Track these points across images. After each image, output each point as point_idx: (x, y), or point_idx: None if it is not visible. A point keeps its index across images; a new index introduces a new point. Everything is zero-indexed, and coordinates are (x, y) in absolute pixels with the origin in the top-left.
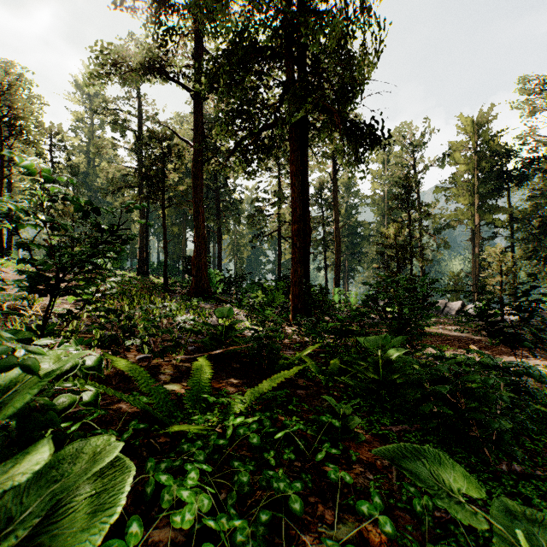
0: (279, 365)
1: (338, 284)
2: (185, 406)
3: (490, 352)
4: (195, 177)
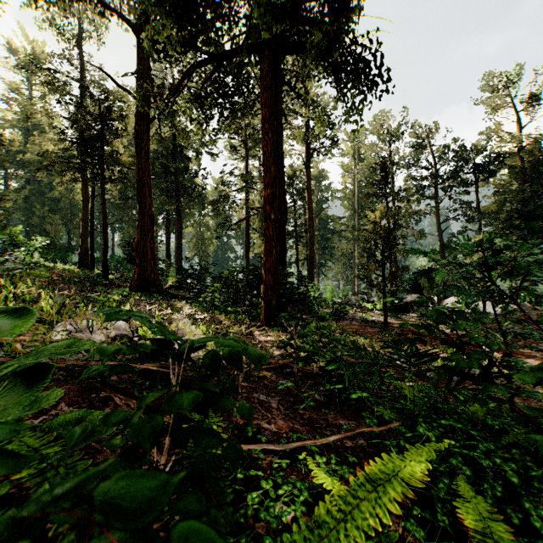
0: None
1: (311, 278)
2: None
3: (501, 354)
4: (138, 137)
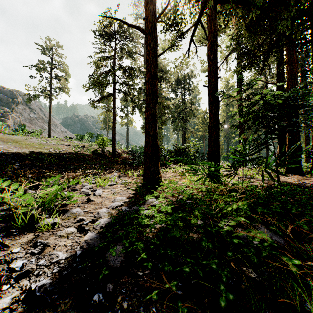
0: None
1: None
2: None
3: None
4: None
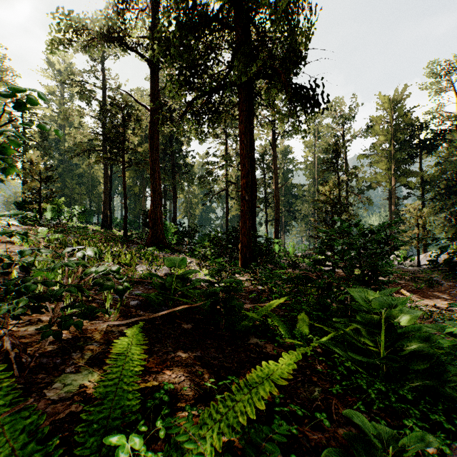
0: (240, 325)
1: (277, 236)
2: (76, 451)
3: (417, 295)
4: (151, 138)
